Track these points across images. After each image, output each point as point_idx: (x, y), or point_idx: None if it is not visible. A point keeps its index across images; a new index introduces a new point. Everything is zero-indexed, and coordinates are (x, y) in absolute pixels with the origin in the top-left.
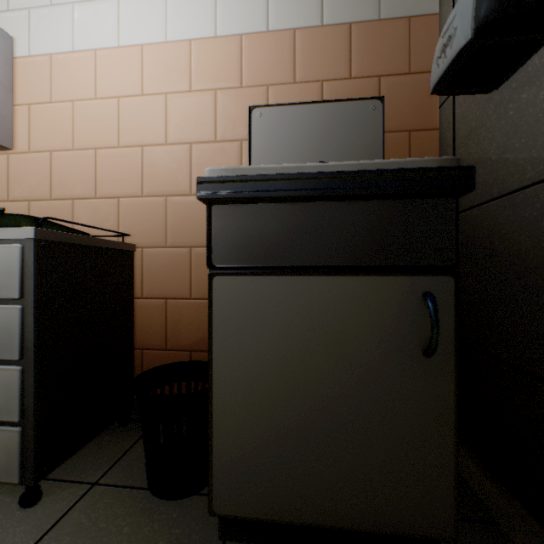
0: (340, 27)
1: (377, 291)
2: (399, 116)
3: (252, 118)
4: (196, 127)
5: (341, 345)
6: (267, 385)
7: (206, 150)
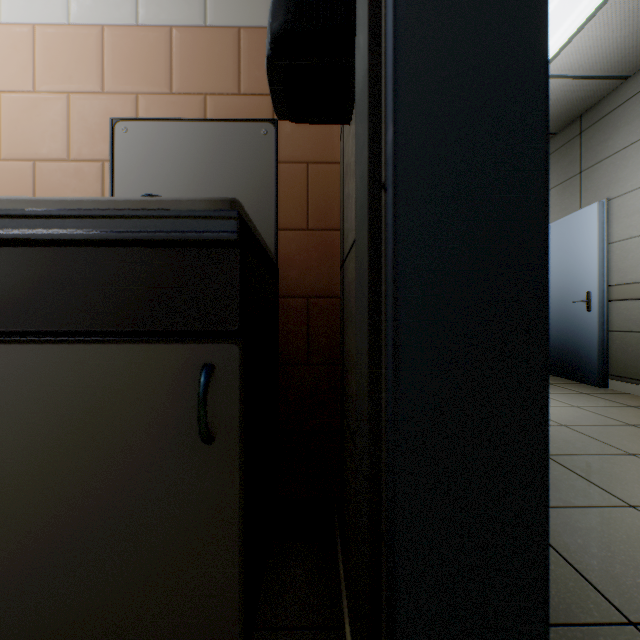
0: (227, 31)
1: (149, 362)
2: (296, 145)
3: (115, 133)
4: (42, 140)
5: (103, 433)
6: (6, 490)
7: (55, 171)
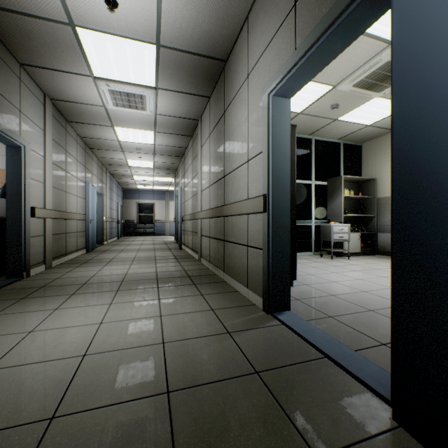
0: (5, 170)
1: None
2: None
3: None
4: None
5: None
6: None
7: None
